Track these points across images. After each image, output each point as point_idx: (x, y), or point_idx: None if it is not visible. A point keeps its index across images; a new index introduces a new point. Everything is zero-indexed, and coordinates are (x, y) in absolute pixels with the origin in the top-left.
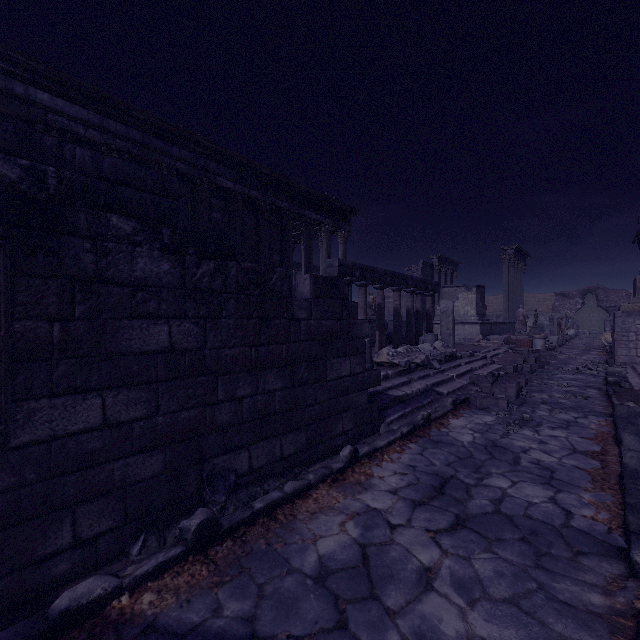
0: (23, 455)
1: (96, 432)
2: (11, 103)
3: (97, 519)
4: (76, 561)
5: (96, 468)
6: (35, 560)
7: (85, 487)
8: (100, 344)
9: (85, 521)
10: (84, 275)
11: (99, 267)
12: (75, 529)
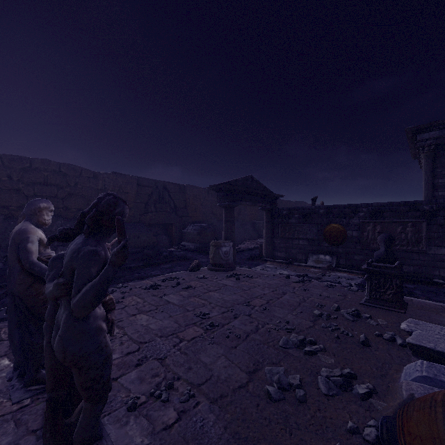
0: (429, 255)
1: (444, 255)
2: (444, 139)
3: (444, 273)
4: (439, 279)
5: (444, 263)
6: (431, 274)
7: (441, 265)
8: (444, 238)
9: (441, 272)
10: (441, 224)
11: (444, 222)
12: (439, 273)
